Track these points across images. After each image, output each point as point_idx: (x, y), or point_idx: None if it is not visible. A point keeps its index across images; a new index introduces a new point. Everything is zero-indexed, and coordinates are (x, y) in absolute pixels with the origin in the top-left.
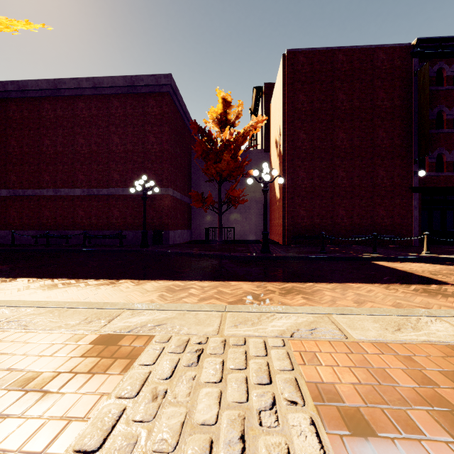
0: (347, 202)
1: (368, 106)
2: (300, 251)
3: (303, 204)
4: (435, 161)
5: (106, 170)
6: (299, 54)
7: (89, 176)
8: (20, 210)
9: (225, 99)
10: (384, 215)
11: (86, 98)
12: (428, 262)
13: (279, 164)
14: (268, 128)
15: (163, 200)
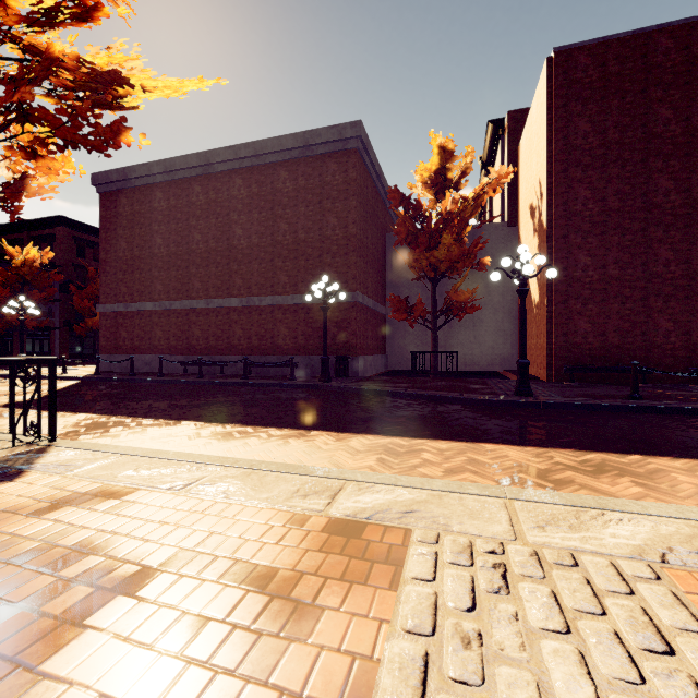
0: (677, 306)
1: None
2: (586, 394)
3: (585, 312)
4: None
5: (271, 270)
6: (578, 52)
7: (249, 281)
8: (167, 328)
9: (443, 148)
10: None
11: (244, 173)
12: None
13: (538, 244)
14: (514, 186)
15: (349, 311)
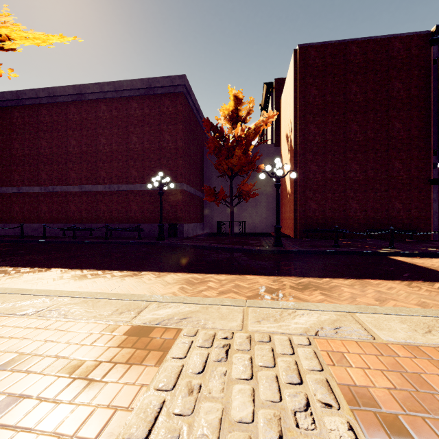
0: (360, 195)
1: (383, 97)
2: (312, 245)
3: (314, 198)
4: None
5: (126, 167)
6: (311, 48)
7: (110, 174)
8: (50, 205)
9: (236, 96)
10: (400, 208)
11: (107, 101)
12: None
13: (290, 158)
14: (278, 123)
15: (178, 195)
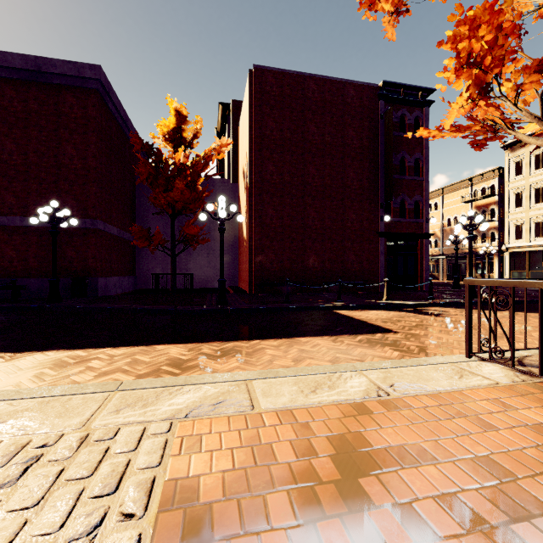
0: (318, 245)
1: (339, 143)
2: (264, 301)
3: (272, 247)
4: (398, 207)
5: None
6: (268, 73)
7: None
8: None
9: (179, 112)
10: (354, 260)
11: None
12: (386, 309)
13: (246, 198)
14: (236, 155)
15: (88, 236)
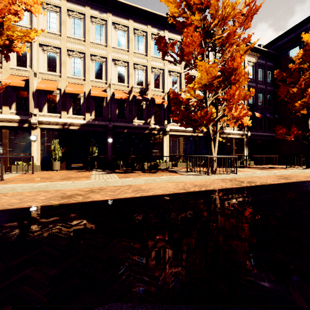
0: None
1: None
2: None
3: None
4: None
5: None
6: None
7: None
8: None
9: None
10: None
11: None
12: None
13: None
14: None
15: None
